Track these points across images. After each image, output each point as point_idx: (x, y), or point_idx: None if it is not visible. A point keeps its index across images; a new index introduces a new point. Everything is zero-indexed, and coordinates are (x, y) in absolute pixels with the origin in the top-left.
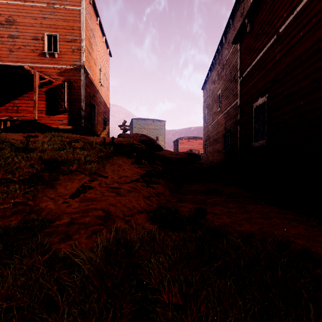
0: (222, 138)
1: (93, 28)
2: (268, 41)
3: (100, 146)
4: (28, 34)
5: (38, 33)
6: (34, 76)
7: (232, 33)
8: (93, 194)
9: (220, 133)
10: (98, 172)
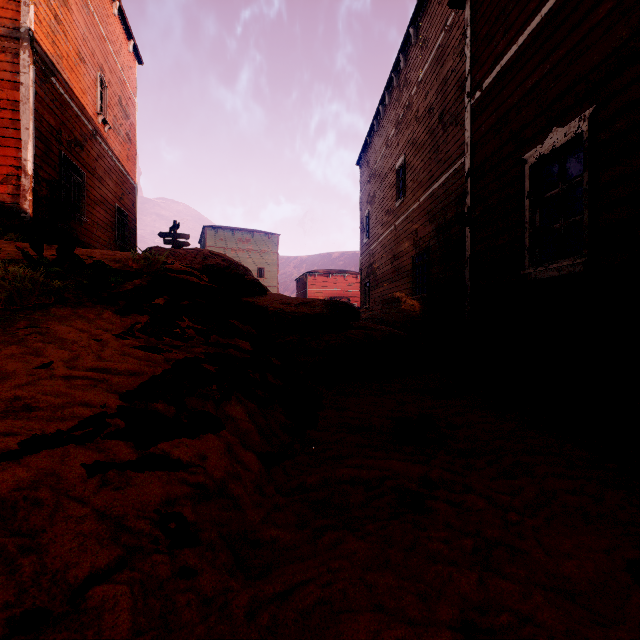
0: (408, 268)
1: None
2: None
3: (24, 269)
4: None
5: None
6: None
7: (434, 15)
8: None
9: (402, 256)
10: None
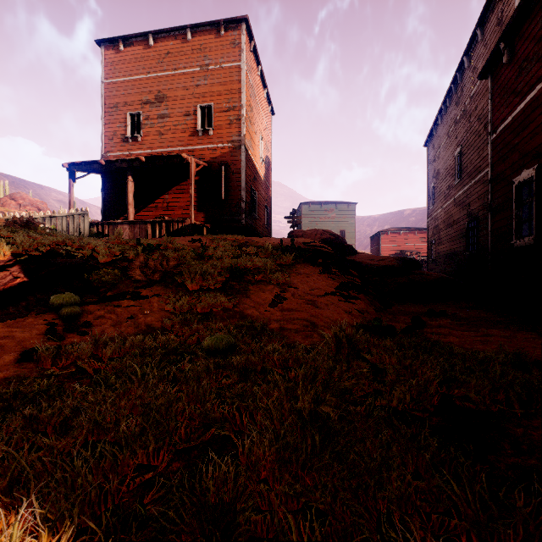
0: (463, 231)
1: (254, 84)
2: (538, 81)
3: (275, 250)
4: (179, 110)
5: (190, 107)
6: (191, 164)
7: (481, 52)
8: (290, 305)
9: (459, 222)
10: (285, 282)
